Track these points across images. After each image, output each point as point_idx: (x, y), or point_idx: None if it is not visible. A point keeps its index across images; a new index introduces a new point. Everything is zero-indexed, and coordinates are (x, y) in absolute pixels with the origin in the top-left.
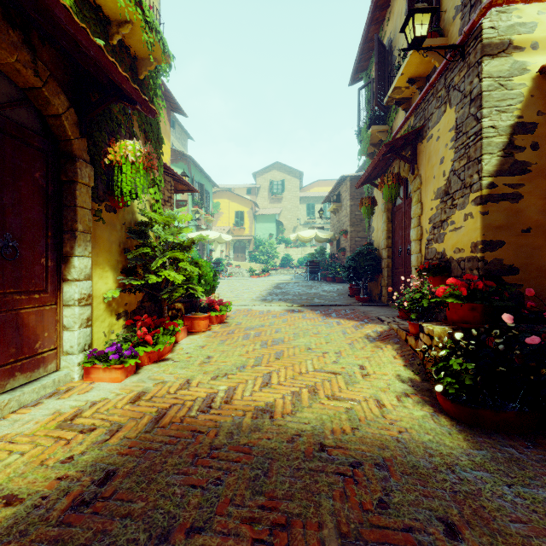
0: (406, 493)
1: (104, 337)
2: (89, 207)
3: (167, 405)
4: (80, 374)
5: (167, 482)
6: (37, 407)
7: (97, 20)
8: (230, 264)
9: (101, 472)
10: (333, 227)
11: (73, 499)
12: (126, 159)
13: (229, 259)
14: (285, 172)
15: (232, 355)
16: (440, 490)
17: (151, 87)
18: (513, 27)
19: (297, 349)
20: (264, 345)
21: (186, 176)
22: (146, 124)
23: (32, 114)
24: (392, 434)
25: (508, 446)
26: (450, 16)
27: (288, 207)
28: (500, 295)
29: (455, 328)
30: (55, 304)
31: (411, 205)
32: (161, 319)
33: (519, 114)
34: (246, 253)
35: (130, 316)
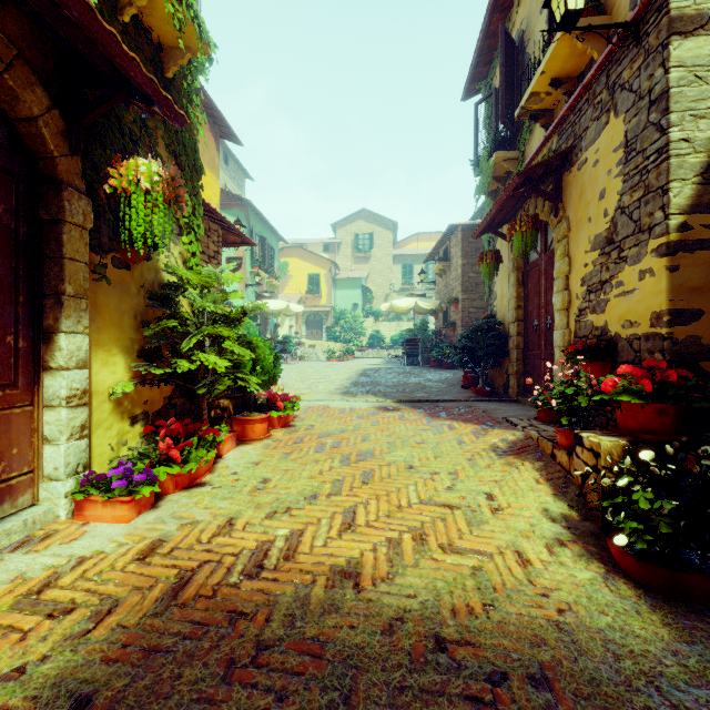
0: None
1: (110, 451)
2: (84, 260)
3: (194, 564)
4: (69, 510)
5: None
6: None
7: None
8: (302, 343)
9: (67, 699)
10: (439, 294)
11: None
12: (137, 185)
13: (300, 337)
14: (374, 223)
15: (299, 477)
16: None
17: (184, 92)
18: None
19: (393, 467)
20: (345, 460)
21: (241, 225)
22: (176, 144)
23: None
24: (548, 615)
25: None
26: None
27: (378, 269)
28: (702, 391)
29: (633, 441)
30: (30, 405)
31: (553, 260)
32: (196, 424)
33: None
34: (322, 329)
35: (152, 420)
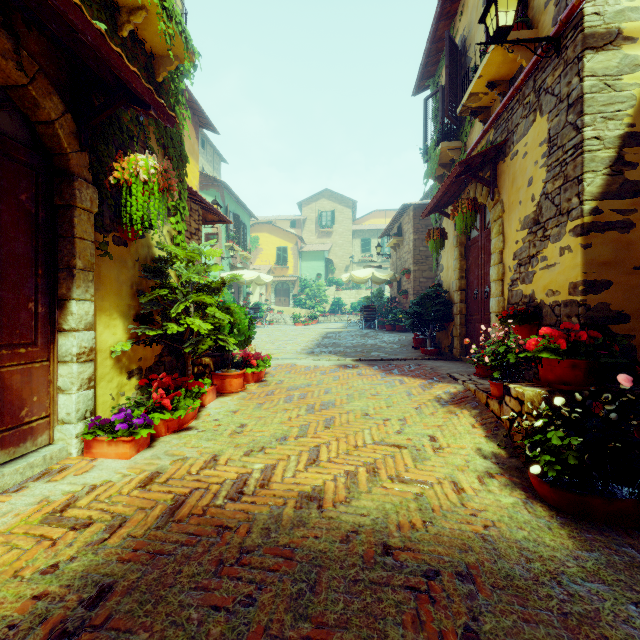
0: (500, 617)
1: (111, 401)
2: (91, 239)
3: (187, 490)
4: (79, 449)
5: (181, 602)
6: (19, 493)
7: (102, 5)
8: (271, 309)
9: (94, 587)
10: (393, 265)
11: (51, 629)
12: (137, 177)
13: (269, 304)
14: (336, 201)
15: (271, 422)
16: (545, 612)
17: (172, 92)
18: (622, 13)
19: (351, 415)
20: (310, 409)
21: (218, 204)
22: (165, 138)
23: (17, 120)
24: (475, 530)
25: (627, 546)
26: (540, 3)
27: (340, 243)
28: (608, 349)
29: (551, 391)
30: (47, 361)
31: (490, 237)
32: (183, 378)
33: (630, 122)
34: (289, 297)
35: (145, 374)
